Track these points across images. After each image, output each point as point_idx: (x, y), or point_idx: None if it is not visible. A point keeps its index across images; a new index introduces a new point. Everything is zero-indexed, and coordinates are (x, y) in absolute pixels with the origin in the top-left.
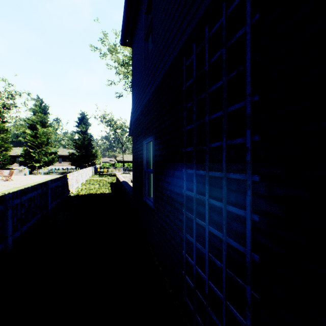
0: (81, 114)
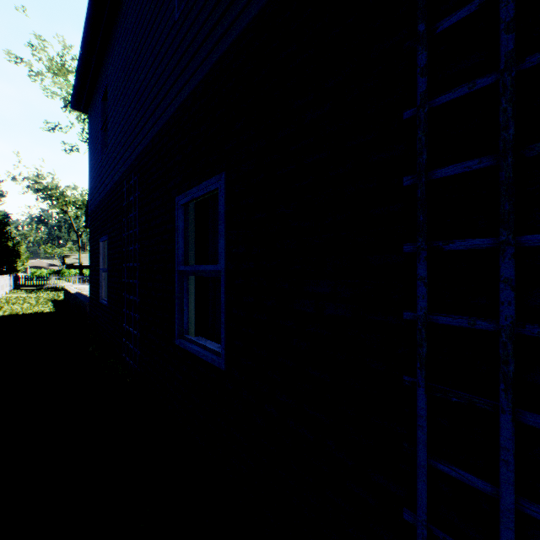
0: None
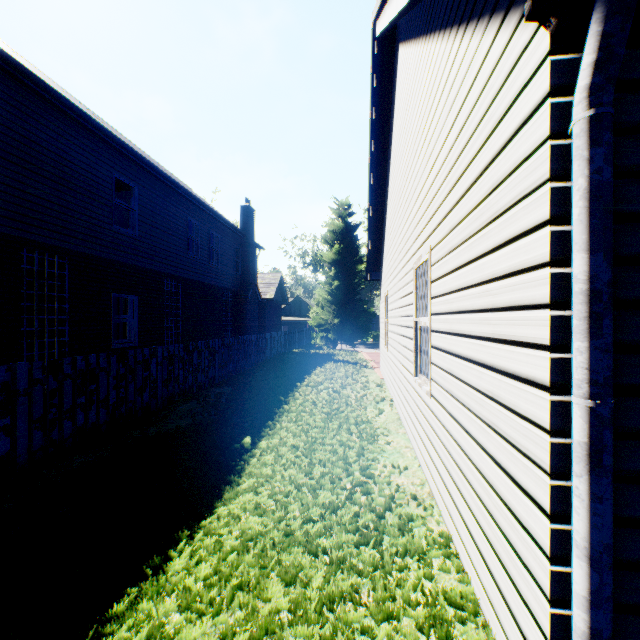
0: None
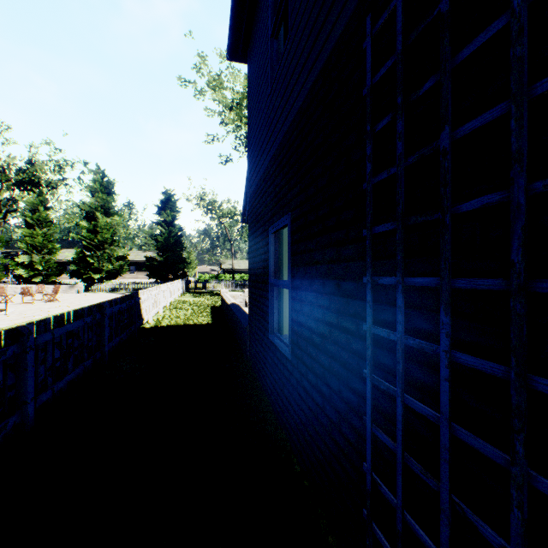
0: (164, 193)
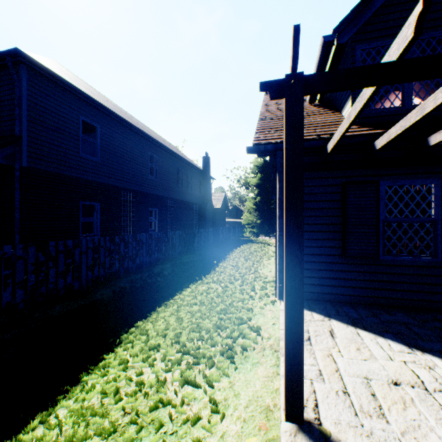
0: None
